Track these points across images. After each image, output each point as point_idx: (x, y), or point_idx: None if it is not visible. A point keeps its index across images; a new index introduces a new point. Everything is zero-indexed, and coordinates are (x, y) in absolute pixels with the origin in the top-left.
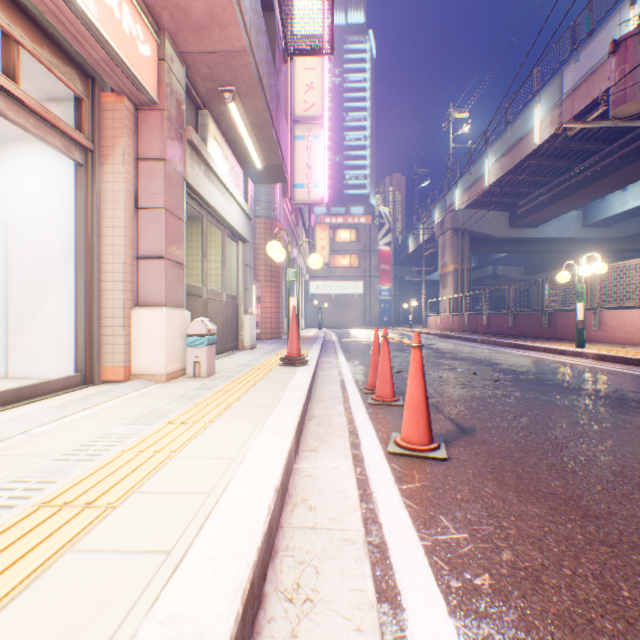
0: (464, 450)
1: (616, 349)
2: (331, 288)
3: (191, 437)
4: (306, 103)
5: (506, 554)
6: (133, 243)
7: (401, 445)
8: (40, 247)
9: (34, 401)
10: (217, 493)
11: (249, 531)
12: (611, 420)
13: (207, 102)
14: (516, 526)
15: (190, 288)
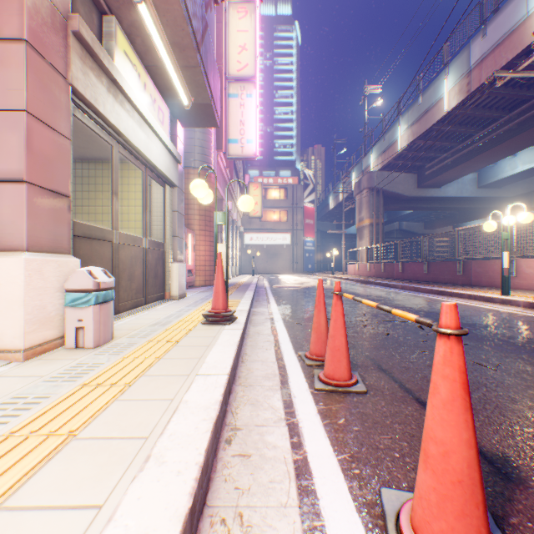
0: None
1: None
2: (263, 239)
3: None
4: (240, 63)
5: None
6: None
7: None
8: None
9: None
10: None
11: None
12: None
13: (113, 4)
14: None
15: (89, 230)
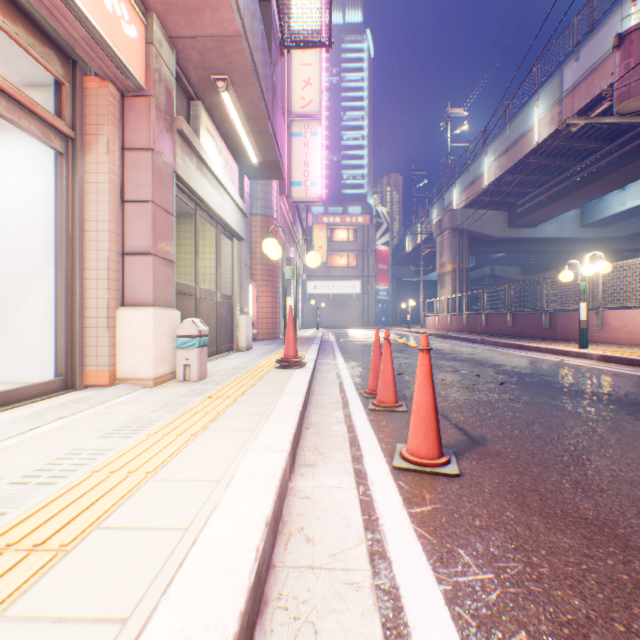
0: (477, 464)
1: (620, 350)
2: (329, 288)
3: (173, 453)
4: (303, 99)
5: (542, 603)
6: (118, 238)
7: (408, 459)
8: (19, 243)
9: (5, 409)
10: (195, 529)
11: (230, 586)
12: (630, 428)
13: (199, 92)
14: (549, 563)
15: (181, 287)
